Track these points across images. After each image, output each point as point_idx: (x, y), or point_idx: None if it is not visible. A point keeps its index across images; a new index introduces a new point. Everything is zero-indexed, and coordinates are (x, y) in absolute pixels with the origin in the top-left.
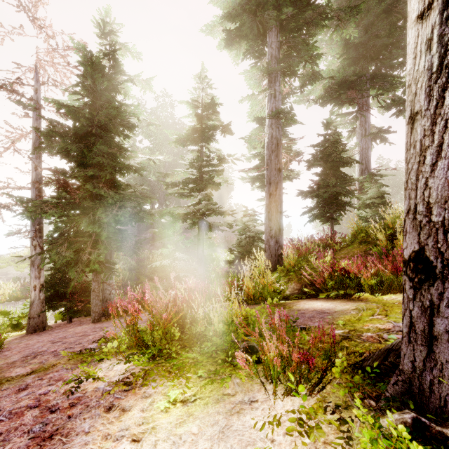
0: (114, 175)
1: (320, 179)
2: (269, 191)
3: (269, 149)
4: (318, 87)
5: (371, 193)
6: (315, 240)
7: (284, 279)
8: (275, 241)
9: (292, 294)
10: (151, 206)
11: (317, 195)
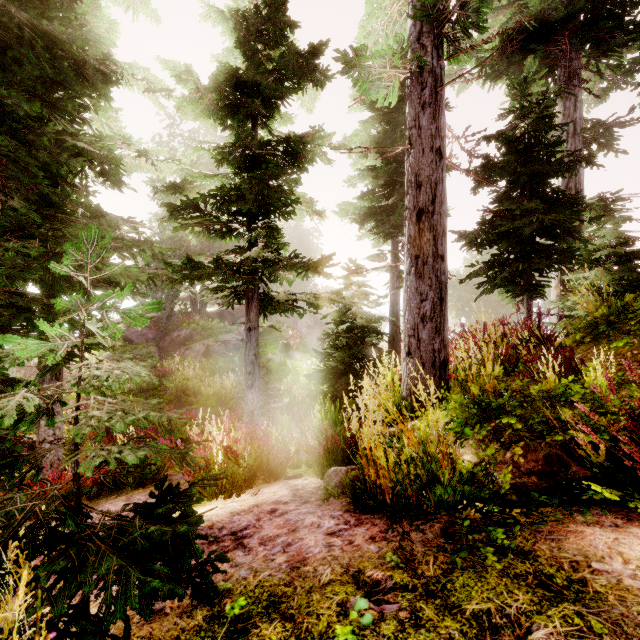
0: (36, 173)
1: (508, 204)
2: (416, 206)
3: (413, 104)
4: (490, 31)
5: (606, 235)
6: (504, 330)
7: (479, 435)
8: (430, 329)
9: (519, 487)
10: (190, 286)
11: (493, 242)
